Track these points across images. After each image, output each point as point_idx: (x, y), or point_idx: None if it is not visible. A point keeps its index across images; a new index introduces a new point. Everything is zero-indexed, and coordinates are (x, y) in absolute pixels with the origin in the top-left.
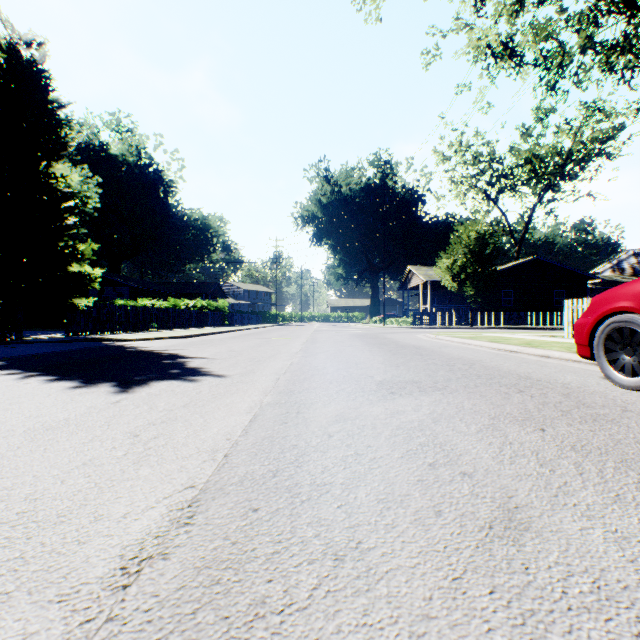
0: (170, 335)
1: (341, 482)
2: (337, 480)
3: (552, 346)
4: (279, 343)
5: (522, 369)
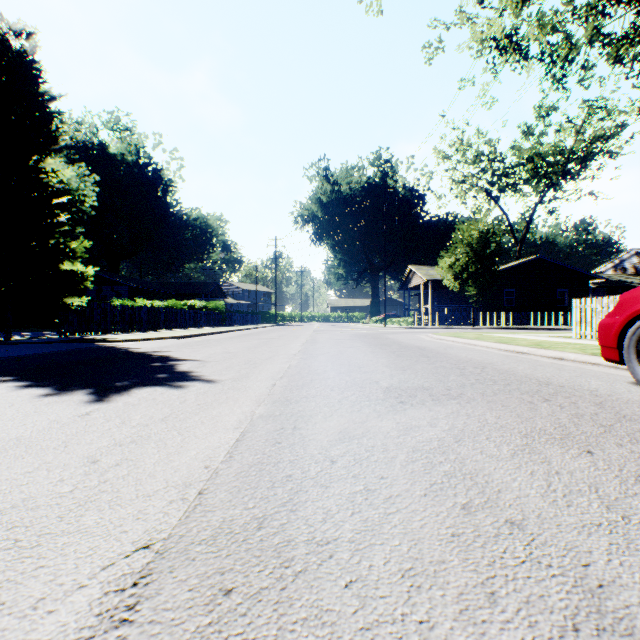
0: (165, 335)
1: (349, 538)
2: (343, 535)
3: (564, 347)
4: (277, 344)
5: (539, 373)
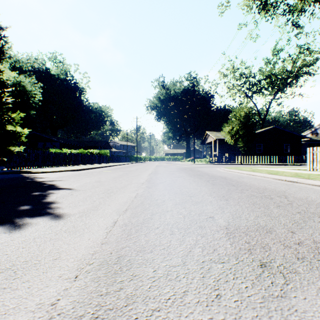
0: (70, 169)
1: None
2: None
3: None
4: (133, 174)
5: None
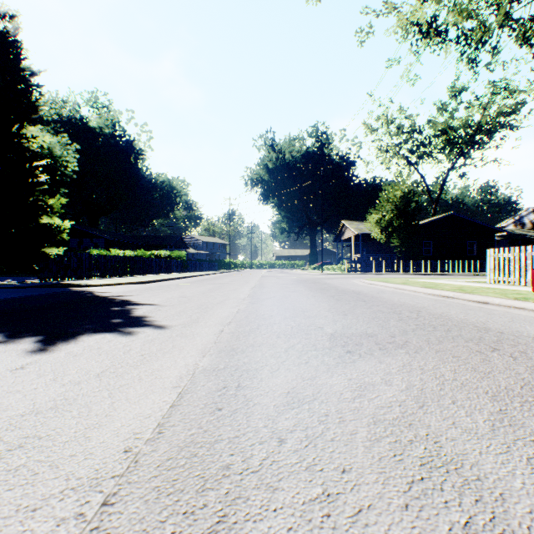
0: (132, 281)
1: None
2: None
3: (486, 292)
4: (229, 288)
5: (472, 318)
